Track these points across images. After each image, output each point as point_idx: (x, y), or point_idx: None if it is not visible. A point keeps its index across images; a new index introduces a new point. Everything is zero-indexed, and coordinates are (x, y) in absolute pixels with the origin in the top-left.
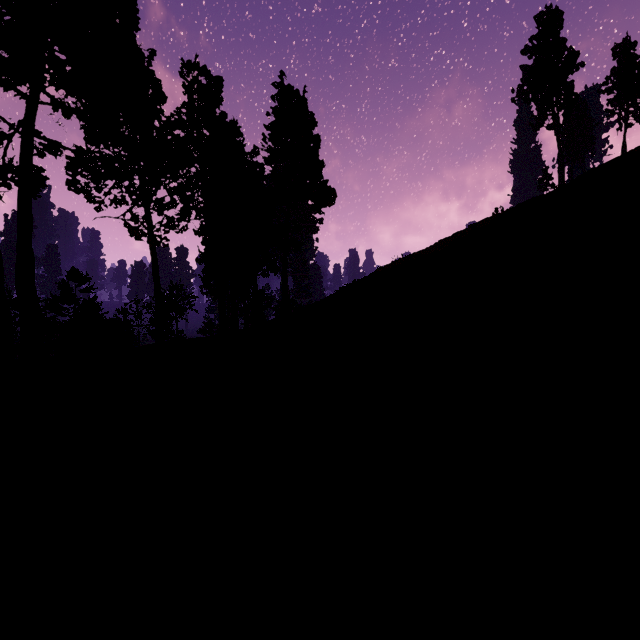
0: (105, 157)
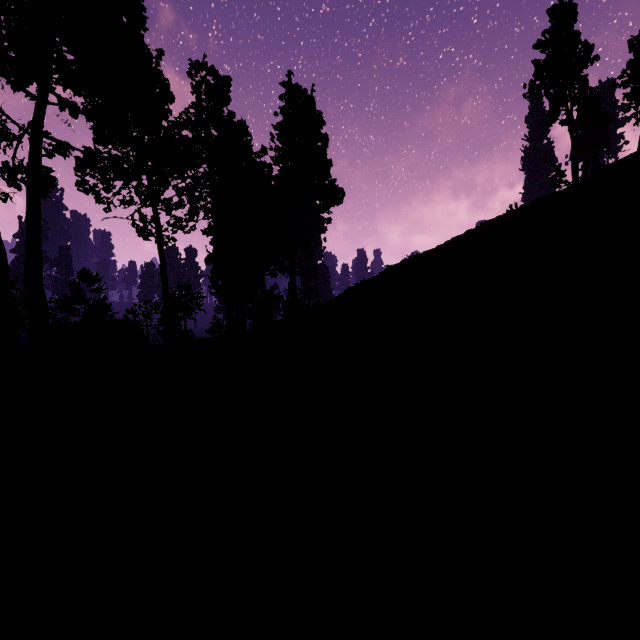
0: (113, 157)
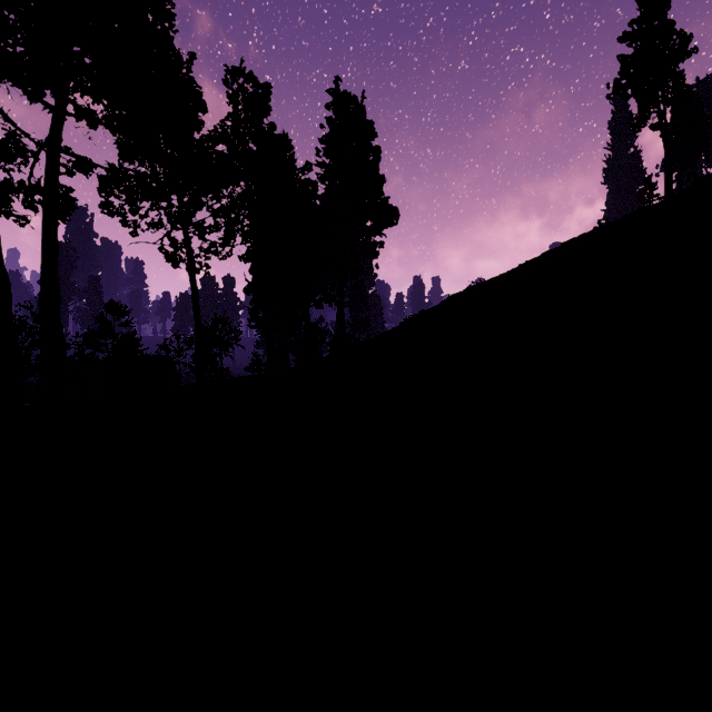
0: (140, 175)
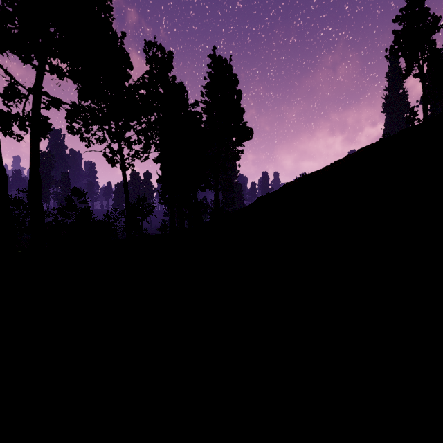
0: (91, 109)
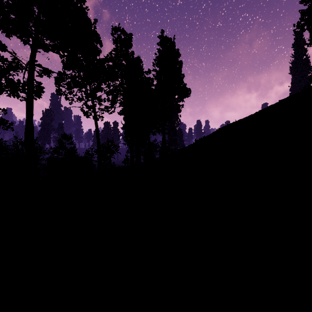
0: (72, 76)
